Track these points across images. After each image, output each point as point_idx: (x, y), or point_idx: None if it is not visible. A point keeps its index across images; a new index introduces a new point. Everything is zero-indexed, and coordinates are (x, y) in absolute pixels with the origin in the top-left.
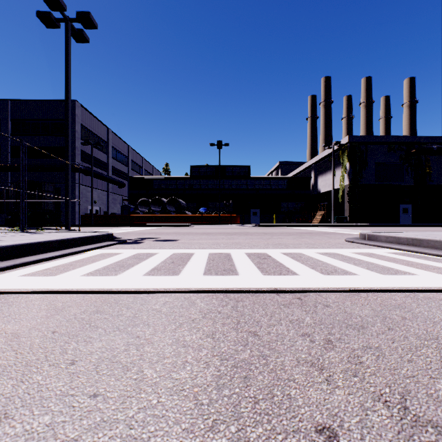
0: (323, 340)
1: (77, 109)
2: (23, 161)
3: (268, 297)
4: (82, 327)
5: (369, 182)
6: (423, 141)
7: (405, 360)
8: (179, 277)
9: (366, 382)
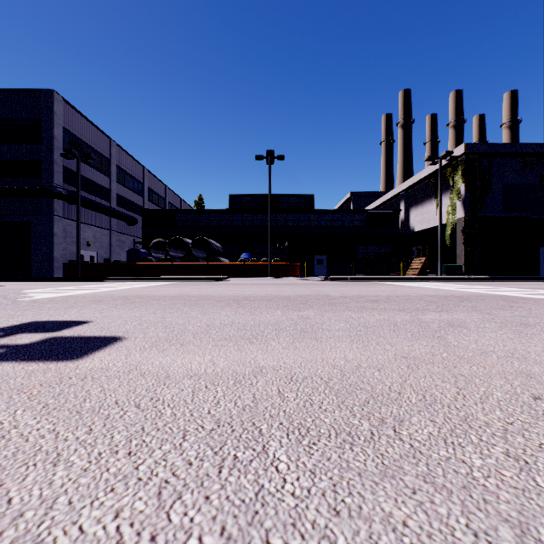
0: None
1: (56, 104)
2: None
3: None
4: None
5: (494, 214)
6: None
7: None
8: None
9: None
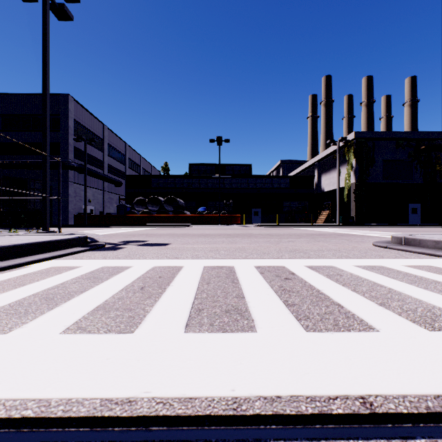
0: None
1: (70, 103)
2: None
3: None
4: None
5: (376, 180)
6: (433, 137)
7: None
8: (134, 338)
9: None
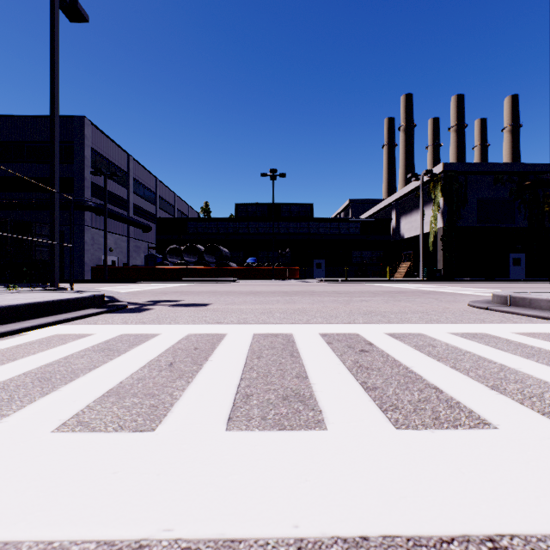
0: None
1: (86, 128)
2: None
3: None
4: None
5: (469, 224)
6: (540, 170)
7: None
8: (154, 439)
9: None
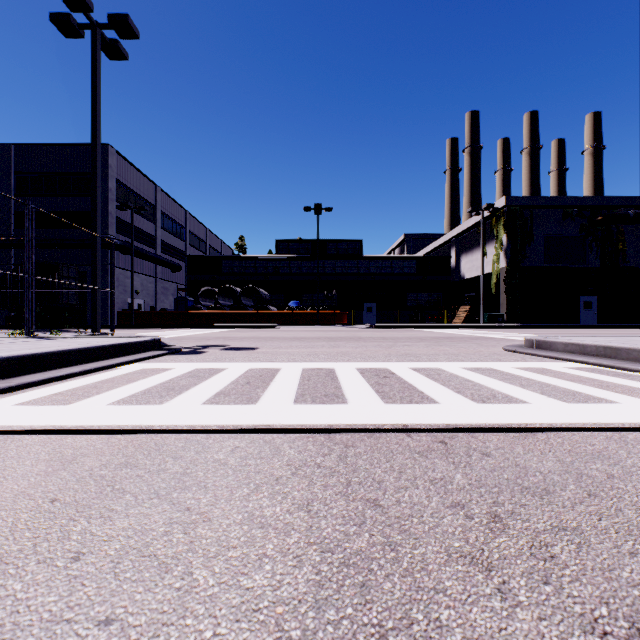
0: (486, 516)
1: (111, 157)
2: (29, 233)
3: (395, 439)
4: (100, 491)
5: (535, 264)
6: (613, 205)
7: (624, 552)
8: (258, 406)
9: (566, 594)
